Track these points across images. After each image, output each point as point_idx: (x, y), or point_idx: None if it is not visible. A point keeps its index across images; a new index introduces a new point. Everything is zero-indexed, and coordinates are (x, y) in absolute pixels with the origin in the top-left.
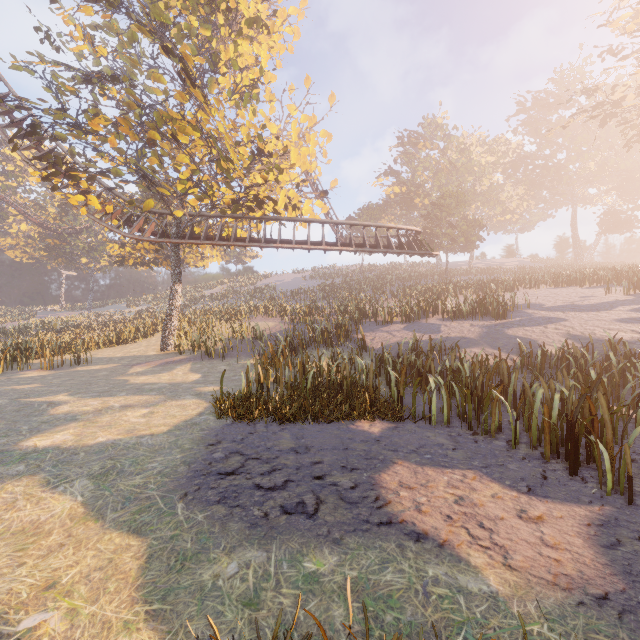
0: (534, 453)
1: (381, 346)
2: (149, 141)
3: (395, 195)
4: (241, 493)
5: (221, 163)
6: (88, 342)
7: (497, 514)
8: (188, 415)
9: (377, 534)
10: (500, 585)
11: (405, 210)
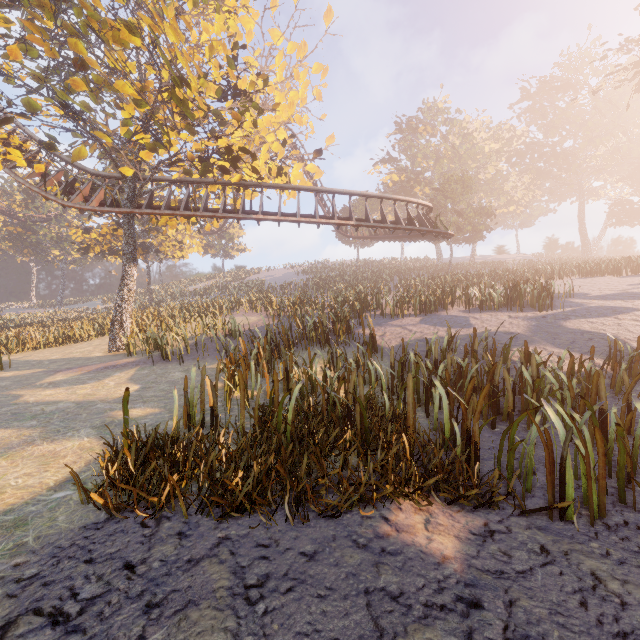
0: None
1: (396, 344)
2: (76, 62)
3: (393, 184)
4: None
5: (175, 91)
6: (24, 341)
7: None
8: (33, 487)
9: None
10: None
11: None
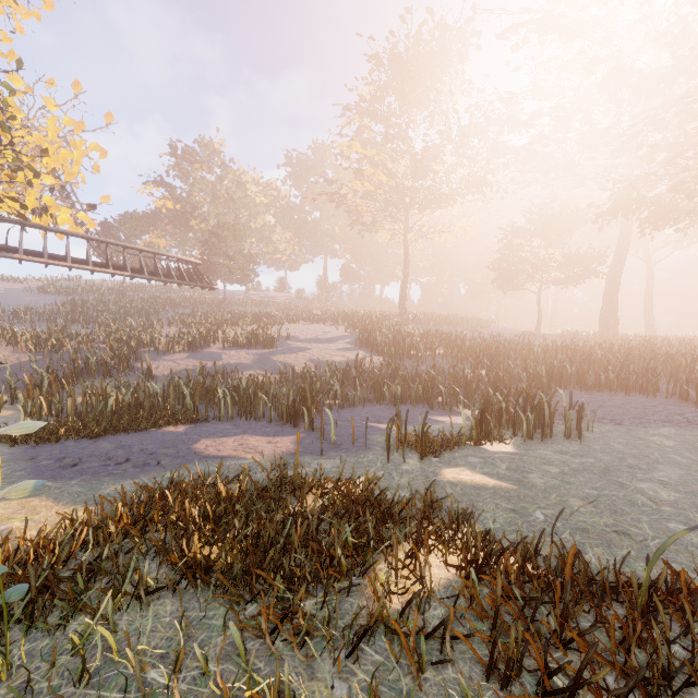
0: (280, 424)
1: (168, 374)
2: None
3: (168, 210)
4: (96, 470)
5: None
6: None
7: (259, 445)
8: None
9: (200, 462)
10: (258, 460)
11: (180, 229)
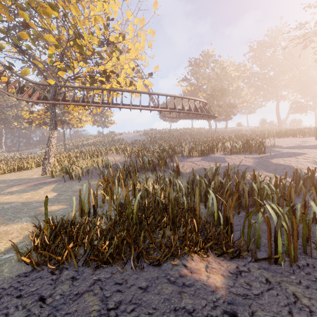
0: None
1: (189, 171)
2: (23, 23)
3: (188, 91)
4: None
5: (76, 40)
6: None
7: None
8: None
9: None
10: None
11: None
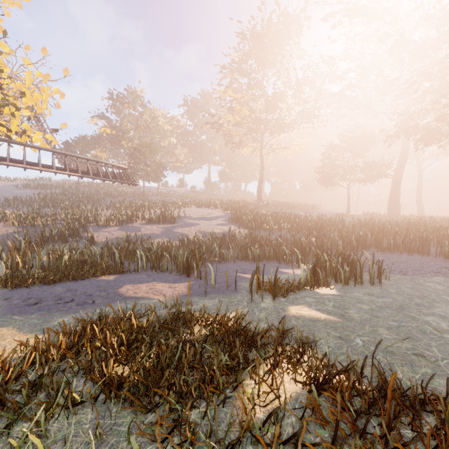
0: (178, 274)
1: (105, 240)
2: None
3: (107, 134)
4: (50, 307)
5: None
6: None
7: (163, 289)
8: None
9: (122, 301)
10: (162, 299)
11: (115, 147)
